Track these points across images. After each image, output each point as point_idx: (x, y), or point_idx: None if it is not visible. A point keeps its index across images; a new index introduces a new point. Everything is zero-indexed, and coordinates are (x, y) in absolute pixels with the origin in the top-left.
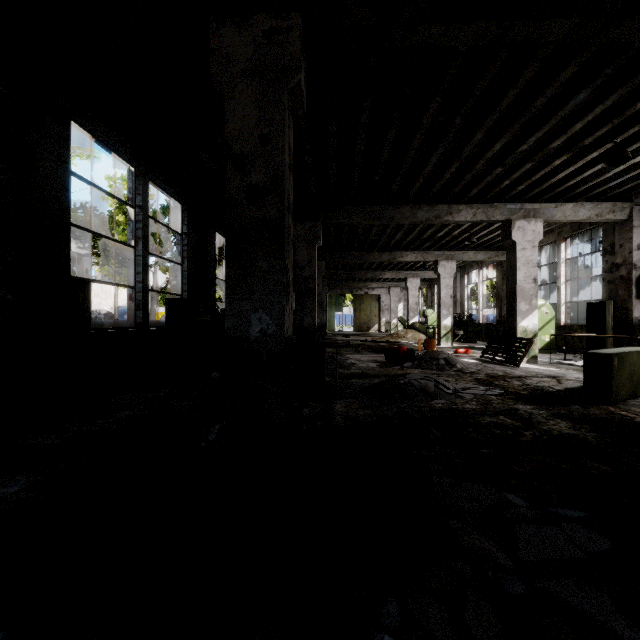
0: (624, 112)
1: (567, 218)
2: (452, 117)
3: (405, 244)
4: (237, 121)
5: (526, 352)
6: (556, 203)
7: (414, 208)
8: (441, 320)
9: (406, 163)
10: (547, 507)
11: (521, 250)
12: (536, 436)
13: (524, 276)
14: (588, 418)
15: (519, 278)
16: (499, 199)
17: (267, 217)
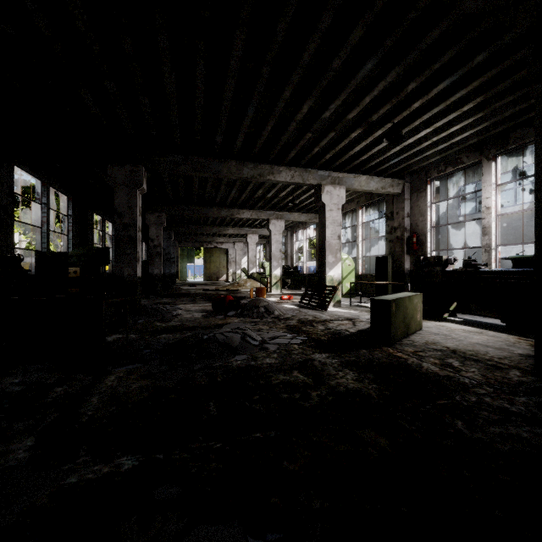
0: (400, 93)
1: (362, 188)
2: (260, 64)
3: (242, 202)
4: None
5: (332, 298)
6: (354, 174)
7: (240, 164)
8: (272, 271)
9: (224, 112)
10: None
11: (329, 211)
12: (322, 397)
13: (331, 233)
14: (372, 364)
15: (328, 235)
16: (312, 166)
17: None
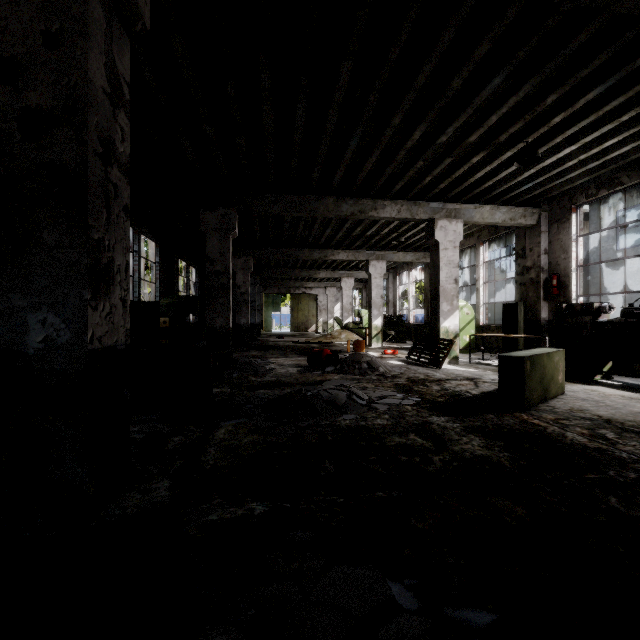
0: (535, 107)
1: (485, 220)
2: (367, 92)
3: (336, 242)
4: (3, 4)
5: (447, 353)
6: (475, 205)
7: (338, 201)
8: (372, 320)
9: (323, 146)
10: (444, 608)
11: (443, 250)
12: (446, 462)
13: (446, 276)
14: (502, 431)
15: (441, 278)
16: (423, 197)
17: (56, 162)
